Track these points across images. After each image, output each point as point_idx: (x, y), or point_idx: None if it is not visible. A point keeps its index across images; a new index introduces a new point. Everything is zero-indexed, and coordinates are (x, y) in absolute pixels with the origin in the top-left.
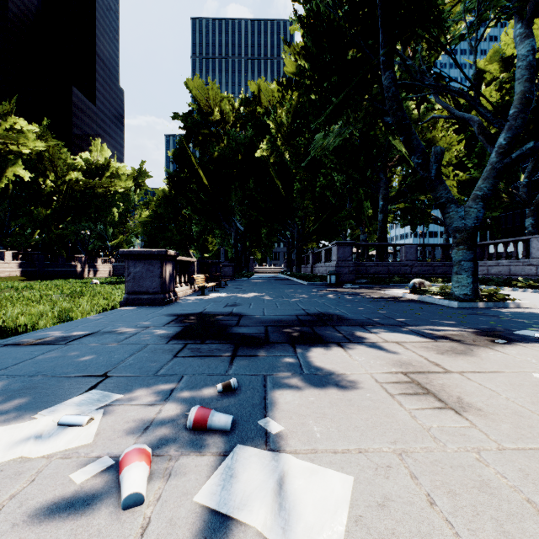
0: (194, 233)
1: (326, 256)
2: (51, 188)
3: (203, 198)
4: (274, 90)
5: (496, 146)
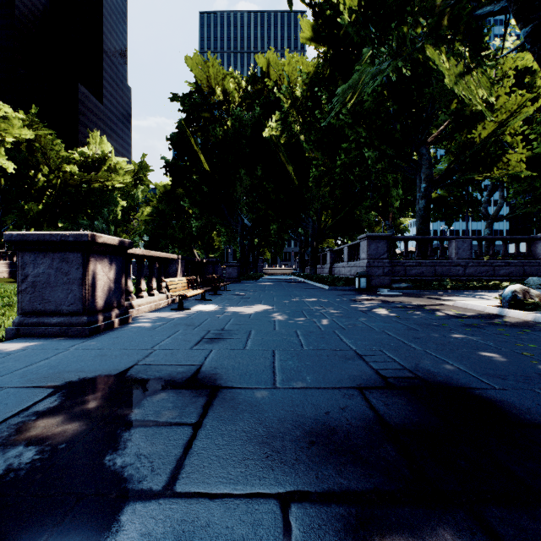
0: (194, 229)
1: (349, 254)
2: (44, 182)
3: (206, 190)
4: (286, 63)
5: None
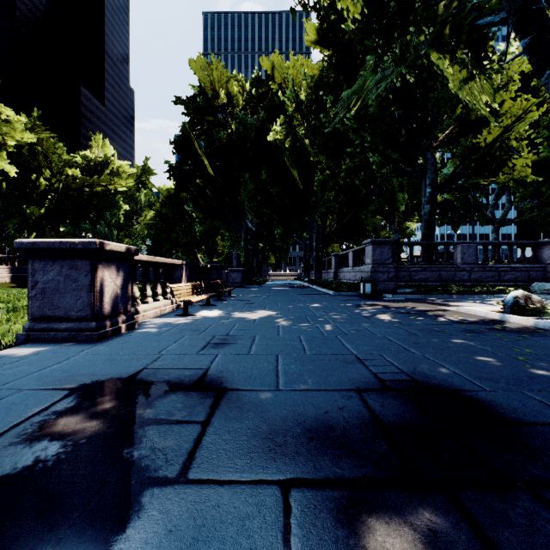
0: (198, 233)
1: (354, 259)
2: (46, 186)
3: (210, 194)
4: (291, 66)
5: None
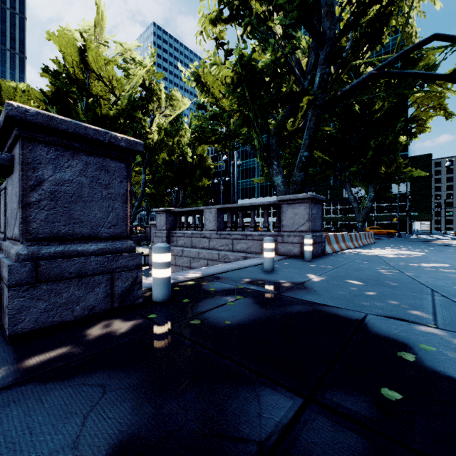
0: None
1: None
2: None
3: None
4: (18, 95)
5: (135, 205)
